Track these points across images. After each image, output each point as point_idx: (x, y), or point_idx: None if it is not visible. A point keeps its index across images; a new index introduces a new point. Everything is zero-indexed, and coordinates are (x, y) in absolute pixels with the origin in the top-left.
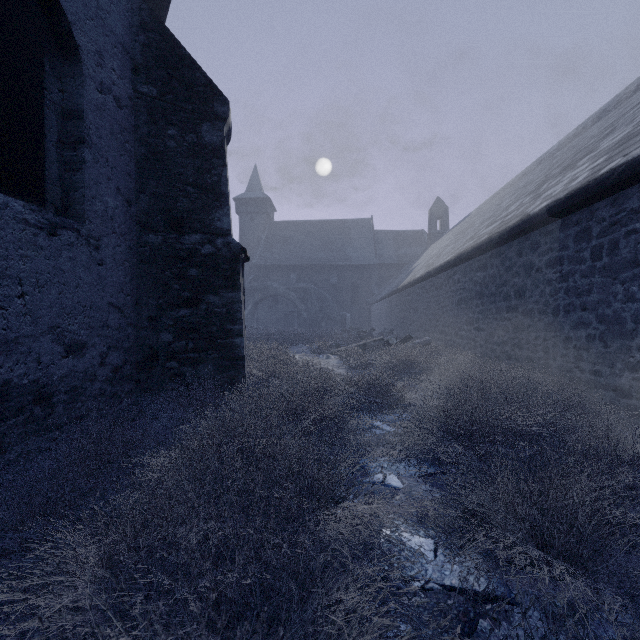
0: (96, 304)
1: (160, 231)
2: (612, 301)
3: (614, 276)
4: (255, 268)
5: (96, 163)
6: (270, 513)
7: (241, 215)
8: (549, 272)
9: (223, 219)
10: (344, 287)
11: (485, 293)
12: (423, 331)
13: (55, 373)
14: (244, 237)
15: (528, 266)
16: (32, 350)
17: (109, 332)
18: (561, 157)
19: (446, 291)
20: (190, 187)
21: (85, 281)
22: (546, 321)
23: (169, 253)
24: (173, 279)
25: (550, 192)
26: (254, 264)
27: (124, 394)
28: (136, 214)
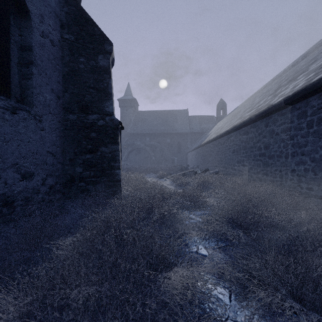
0: (39, 151)
1: (75, 113)
2: (319, 150)
3: (320, 136)
4: (128, 134)
5: (39, 75)
6: (130, 277)
7: (121, 108)
8: (283, 135)
9: (109, 106)
10: (173, 144)
11: (247, 146)
12: (214, 166)
13: (15, 189)
14: (123, 119)
15: (271, 132)
16: (1, 177)
17: (47, 167)
18: (286, 76)
19: (226, 146)
20: (92, 89)
21: (33, 139)
22: (281, 161)
23: (80, 124)
24: (82, 138)
25: (283, 93)
26: (128, 132)
27: (56, 200)
28: (62, 103)
